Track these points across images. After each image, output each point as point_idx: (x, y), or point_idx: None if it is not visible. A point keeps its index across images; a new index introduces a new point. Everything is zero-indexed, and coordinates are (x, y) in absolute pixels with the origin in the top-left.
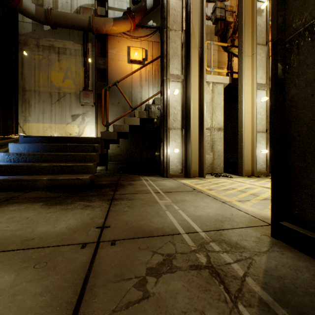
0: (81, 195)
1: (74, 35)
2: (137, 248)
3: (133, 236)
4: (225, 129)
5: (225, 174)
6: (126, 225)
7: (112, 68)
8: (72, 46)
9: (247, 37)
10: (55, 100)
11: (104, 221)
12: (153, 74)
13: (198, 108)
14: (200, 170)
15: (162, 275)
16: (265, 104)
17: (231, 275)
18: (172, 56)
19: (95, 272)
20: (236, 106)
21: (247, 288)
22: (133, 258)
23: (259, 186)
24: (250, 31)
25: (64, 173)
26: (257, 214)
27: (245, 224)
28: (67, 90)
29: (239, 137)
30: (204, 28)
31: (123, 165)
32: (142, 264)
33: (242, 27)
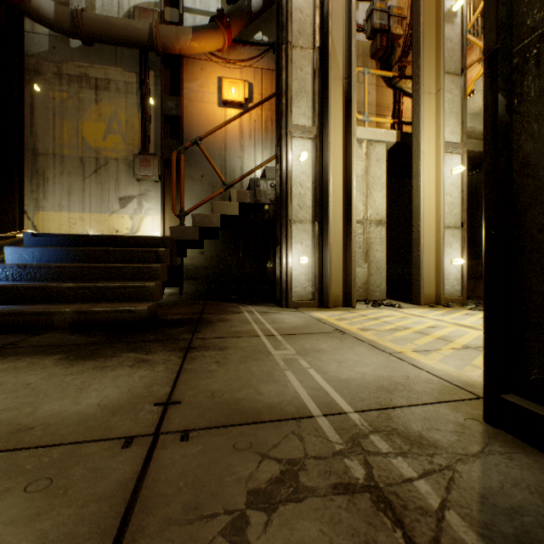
0: (133, 340)
1: (124, 57)
2: (230, 448)
3: (224, 422)
4: (388, 222)
5: (389, 302)
6: (212, 399)
7: (192, 115)
8: (120, 75)
9: (428, 60)
10: (91, 171)
11: (170, 391)
12: (263, 126)
13: (342, 185)
14: (346, 295)
15: (279, 507)
16: (460, 179)
17: (416, 506)
18: (296, 93)
19: (145, 500)
20: (407, 183)
21: (451, 536)
22: (222, 469)
23: (451, 324)
24: (433, 50)
25: (103, 300)
26: (453, 376)
27: (434, 397)
28: (111, 153)
29: (414, 236)
30: (353, 44)
31: (210, 285)
32: (240, 481)
33: (419, 43)
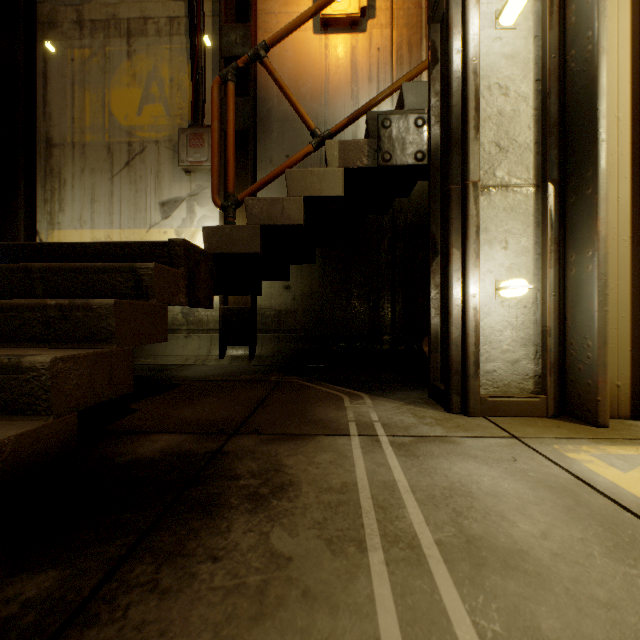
0: None
1: None
2: None
3: None
4: None
5: None
6: None
7: (270, 54)
8: (161, 9)
9: None
10: (121, 165)
11: None
12: (393, 57)
13: (628, 75)
14: None
15: None
16: None
17: None
18: None
19: None
20: None
21: None
22: None
23: None
24: None
25: None
26: None
27: None
28: (149, 133)
29: None
30: None
31: (300, 343)
32: None
33: None
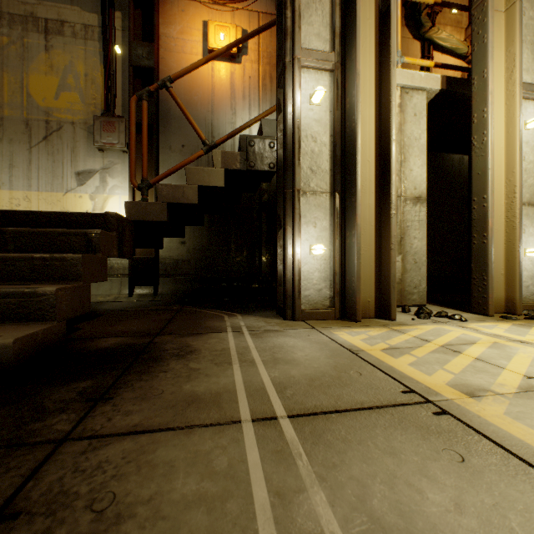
0: None
1: None
2: None
3: None
4: None
5: (443, 312)
6: None
7: (170, 68)
8: (77, 16)
9: None
10: (39, 138)
11: None
12: (260, 84)
13: (373, 140)
14: (380, 300)
15: None
16: None
17: None
18: (306, 3)
19: None
20: (438, 157)
21: None
22: None
23: None
24: None
25: None
26: None
27: None
28: (65, 115)
29: (476, 215)
30: None
31: (193, 283)
32: None
33: None
